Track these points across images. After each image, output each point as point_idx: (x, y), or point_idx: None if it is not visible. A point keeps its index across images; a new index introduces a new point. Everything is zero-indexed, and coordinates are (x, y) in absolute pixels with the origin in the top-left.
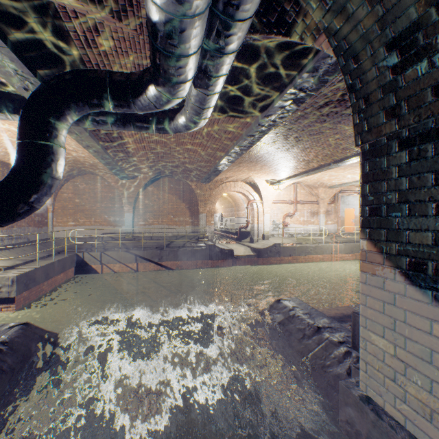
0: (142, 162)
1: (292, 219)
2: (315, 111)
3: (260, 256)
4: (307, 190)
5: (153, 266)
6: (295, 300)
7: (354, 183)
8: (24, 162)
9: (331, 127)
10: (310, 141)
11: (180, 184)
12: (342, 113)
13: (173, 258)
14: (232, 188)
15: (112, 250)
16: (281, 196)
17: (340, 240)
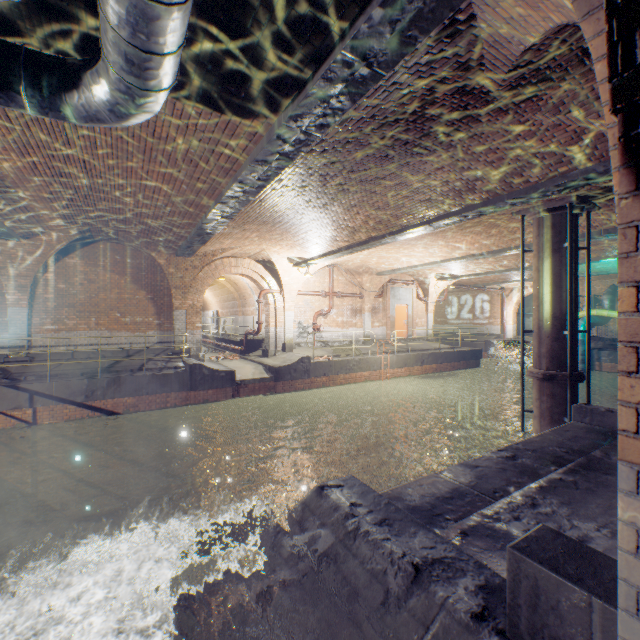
0: (40, 202)
1: (327, 319)
2: (376, 130)
3: (280, 378)
4: (348, 277)
5: (73, 411)
6: (352, 483)
7: (410, 269)
8: None
9: (394, 170)
10: (360, 194)
11: (136, 255)
12: (415, 145)
13: (119, 392)
14: (234, 268)
15: None
16: (311, 284)
17: (391, 349)
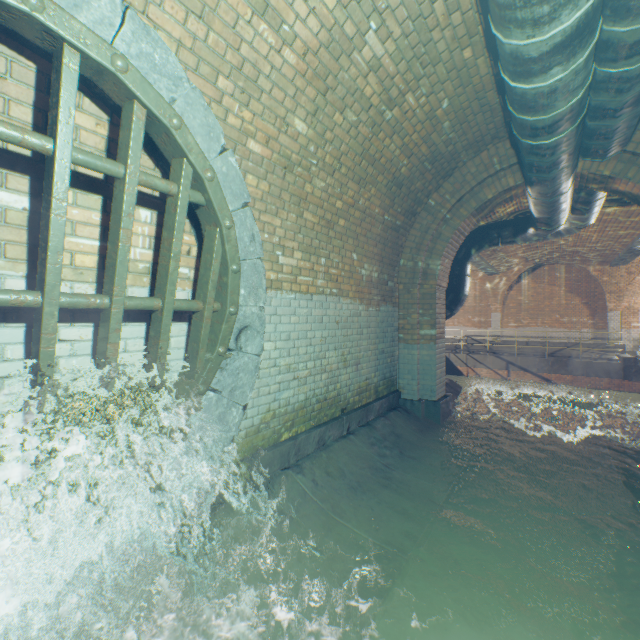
0: (514, 255)
1: None
2: None
3: None
4: None
5: (528, 377)
6: None
7: None
8: (450, 289)
9: None
10: None
11: (571, 271)
12: None
13: (559, 370)
14: None
15: (477, 353)
16: None
17: None
